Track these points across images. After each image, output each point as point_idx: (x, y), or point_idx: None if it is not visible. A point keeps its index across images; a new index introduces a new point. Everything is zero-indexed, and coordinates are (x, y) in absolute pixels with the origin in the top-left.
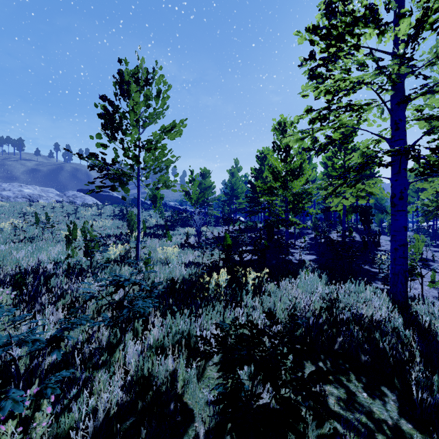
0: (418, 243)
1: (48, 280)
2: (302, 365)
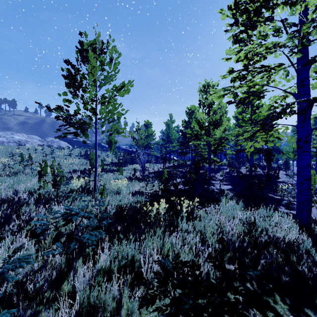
0: (314, 177)
1: (20, 208)
2: (232, 286)
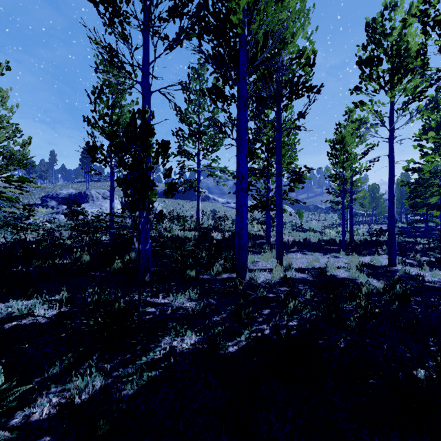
0: None
1: None
2: None
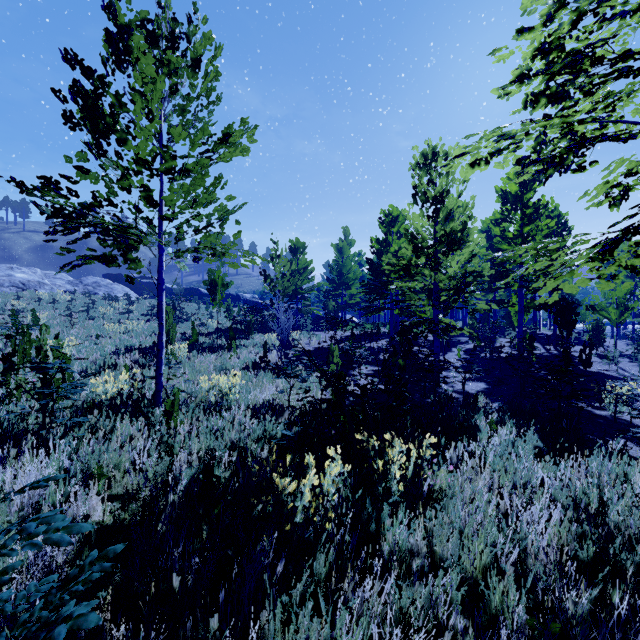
0: None
1: None
2: None
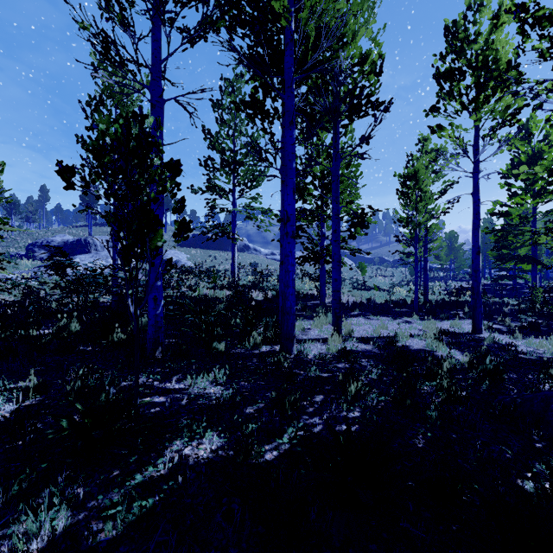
0: None
1: None
2: None
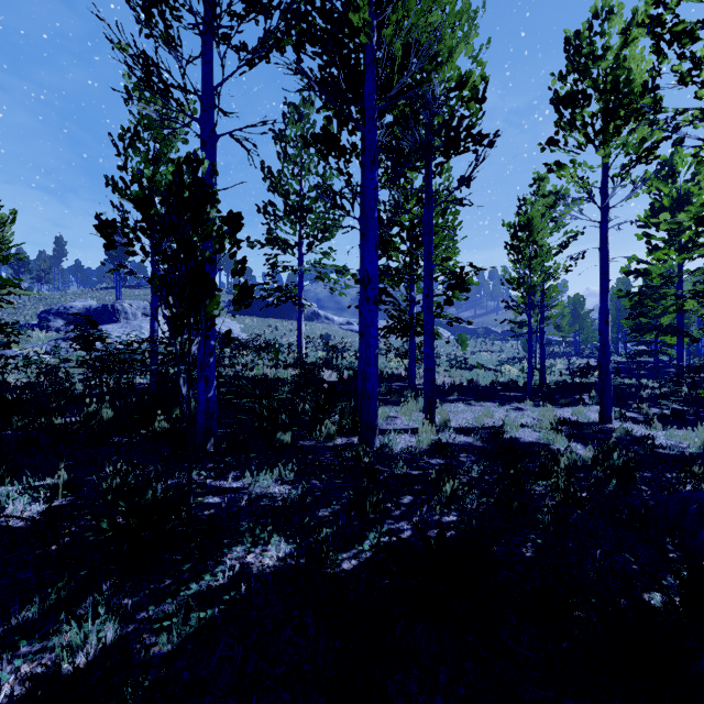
0: None
1: None
2: None
